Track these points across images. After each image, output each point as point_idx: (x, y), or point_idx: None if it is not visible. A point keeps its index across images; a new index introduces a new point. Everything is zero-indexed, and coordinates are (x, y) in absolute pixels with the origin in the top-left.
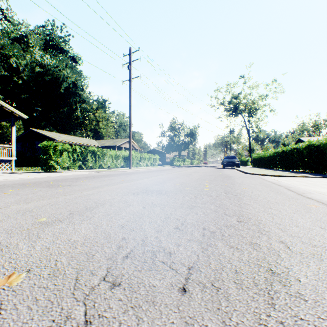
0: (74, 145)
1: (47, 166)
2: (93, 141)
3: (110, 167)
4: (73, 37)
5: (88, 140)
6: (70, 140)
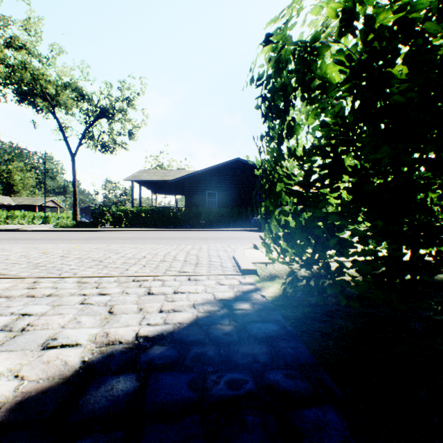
0: None
1: None
2: (8, 198)
3: (30, 224)
4: None
5: (1, 197)
6: None
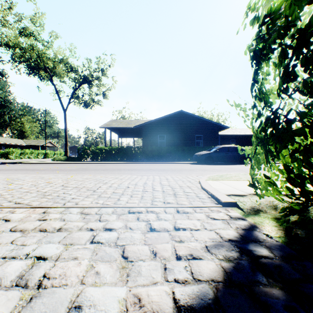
0: (8, 145)
1: (9, 158)
2: (21, 141)
3: (36, 158)
4: (1, 57)
5: (17, 140)
6: (5, 142)
